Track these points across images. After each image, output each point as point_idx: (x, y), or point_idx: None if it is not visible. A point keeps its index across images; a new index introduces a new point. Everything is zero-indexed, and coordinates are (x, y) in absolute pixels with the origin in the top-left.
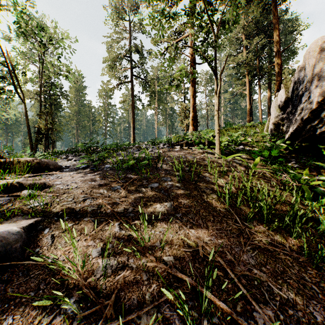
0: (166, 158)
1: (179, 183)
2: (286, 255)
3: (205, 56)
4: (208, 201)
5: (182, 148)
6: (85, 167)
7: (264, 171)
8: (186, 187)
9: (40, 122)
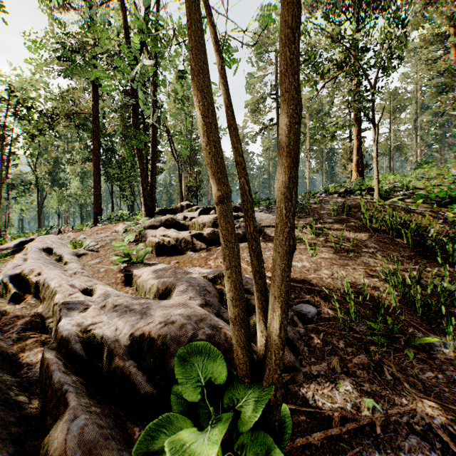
0: (323, 204)
1: (334, 217)
2: (397, 244)
3: (362, 108)
4: (354, 225)
5: (339, 196)
6: (261, 210)
7: (425, 211)
8: (339, 219)
9: (190, 181)
